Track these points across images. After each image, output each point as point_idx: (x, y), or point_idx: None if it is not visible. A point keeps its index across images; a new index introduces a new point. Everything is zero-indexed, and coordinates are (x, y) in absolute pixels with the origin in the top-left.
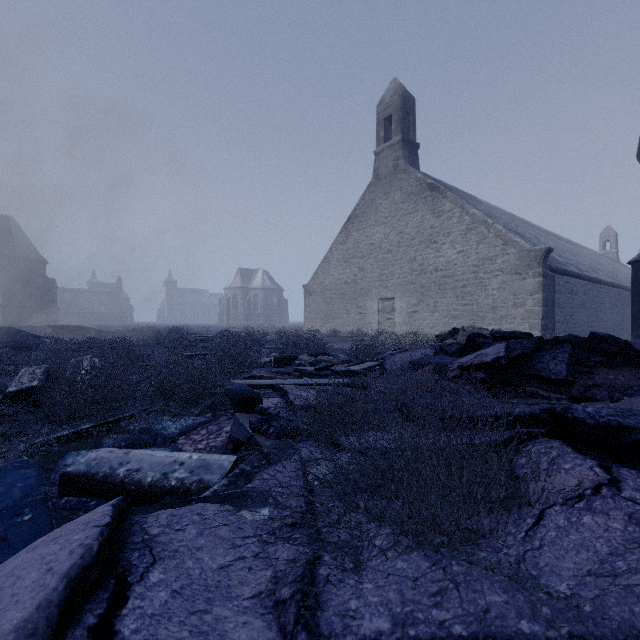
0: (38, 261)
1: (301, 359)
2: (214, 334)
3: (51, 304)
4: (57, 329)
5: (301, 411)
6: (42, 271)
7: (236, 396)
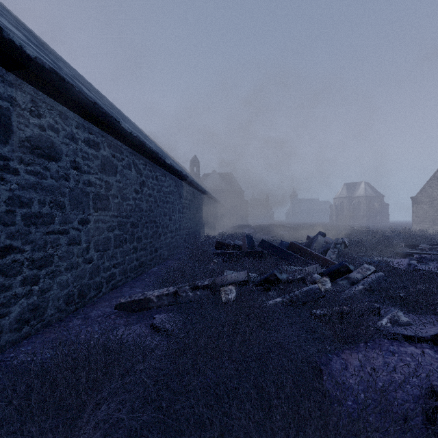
0: (241, 192)
1: (421, 246)
2: (345, 230)
3: (246, 212)
4: (275, 226)
5: (434, 256)
6: (243, 197)
7: (403, 253)
